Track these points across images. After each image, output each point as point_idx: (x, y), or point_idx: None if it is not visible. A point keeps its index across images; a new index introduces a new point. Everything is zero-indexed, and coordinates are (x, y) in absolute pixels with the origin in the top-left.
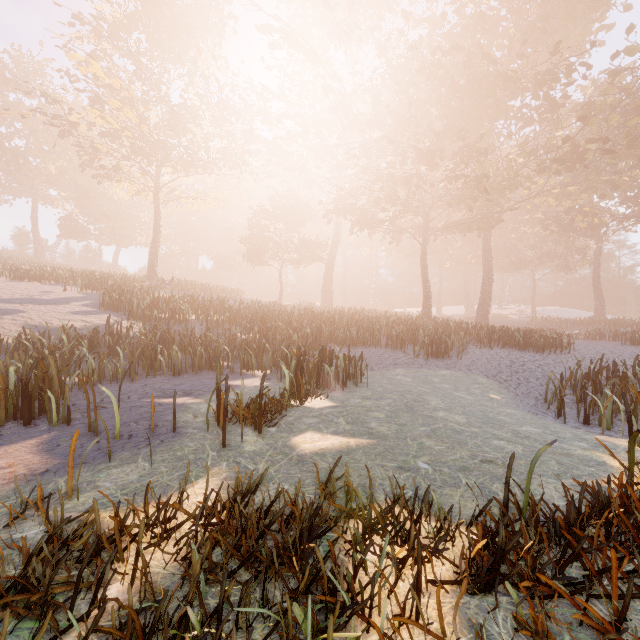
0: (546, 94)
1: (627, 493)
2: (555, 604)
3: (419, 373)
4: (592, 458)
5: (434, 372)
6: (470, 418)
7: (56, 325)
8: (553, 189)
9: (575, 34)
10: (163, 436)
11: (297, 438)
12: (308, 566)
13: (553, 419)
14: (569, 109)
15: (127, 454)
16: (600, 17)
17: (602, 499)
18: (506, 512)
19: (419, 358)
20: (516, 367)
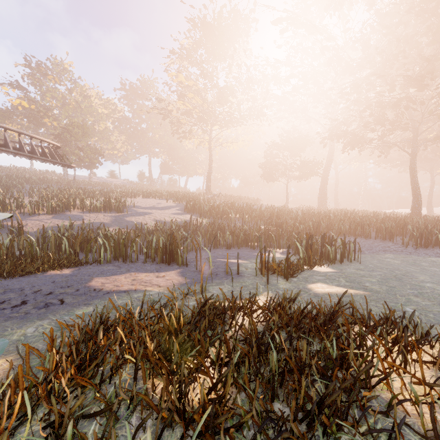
0: None
1: None
2: None
3: (407, 258)
4: None
5: (423, 258)
6: None
7: (167, 220)
8: None
9: None
10: (232, 276)
11: (311, 285)
12: (333, 332)
13: None
14: None
15: (218, 281)
16: None
17: None
18: None
19: (407, 247)
20: None
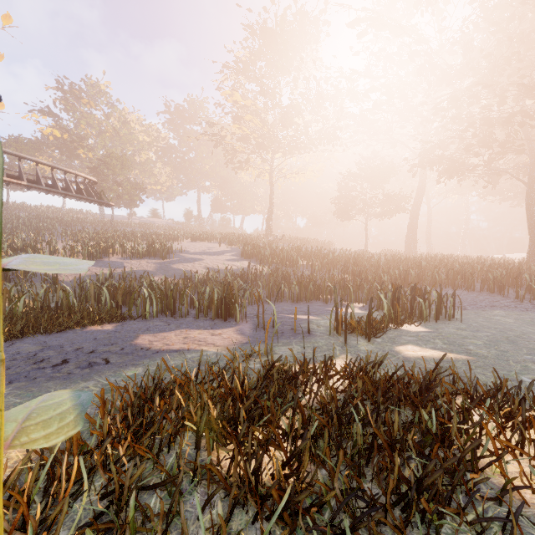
0: None
1: None
2: None
3: (523, 316)
4: None
5: None
6: None
7: (220, 268)
8: None
9: None
10: (302, 335)
11: (400, 347)
12: (429, 403)
13: None
14: None
15: (285, 341)
16: None
17: None
18: None
19: (523, 302)
20: None
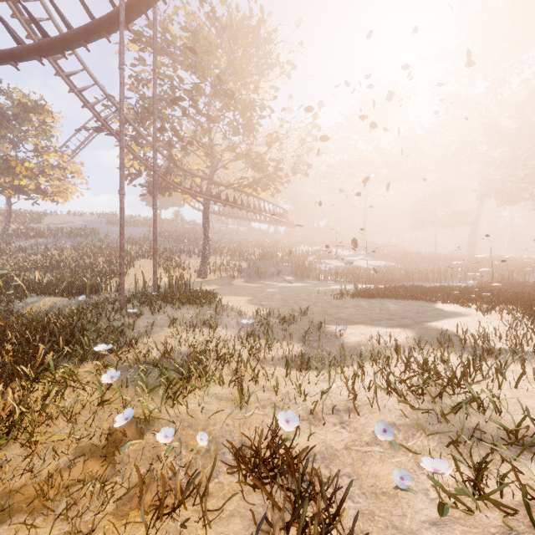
0: None
1: None
2: None
3: None
4: None
5: None
6: None
7: (374, 264)
8: None
9: None
10: None
11: None
12: None
13: None
14: None
15: None
16: None
17: None
18: None
19: None
20: None
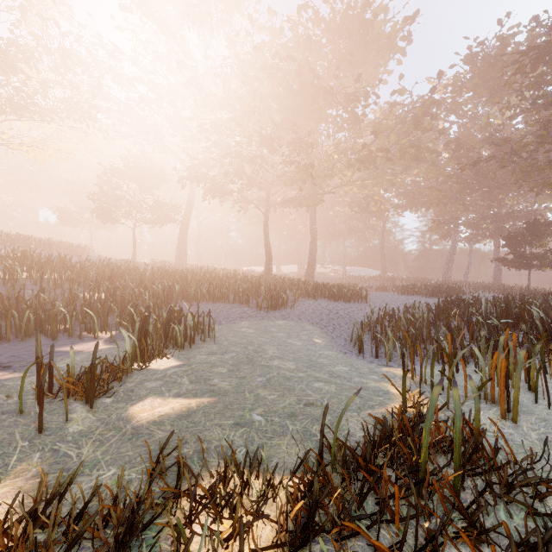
0: (352, 110)
1: (403, 419)
2: (357, 538)
3: (261, 324)
4: (381, 388)
5: (273, 323)
6: (298, 364)
7: None
8: (357, 181)
9: (370, 71)
10: None
11: (135, 407)
12: None
13: (356, 356)
14: (366, 124)
15: None
16: (384, 64)
17: (388, 431)
18: (321, 460)
19: (261, 311)
20: (332, 315)
